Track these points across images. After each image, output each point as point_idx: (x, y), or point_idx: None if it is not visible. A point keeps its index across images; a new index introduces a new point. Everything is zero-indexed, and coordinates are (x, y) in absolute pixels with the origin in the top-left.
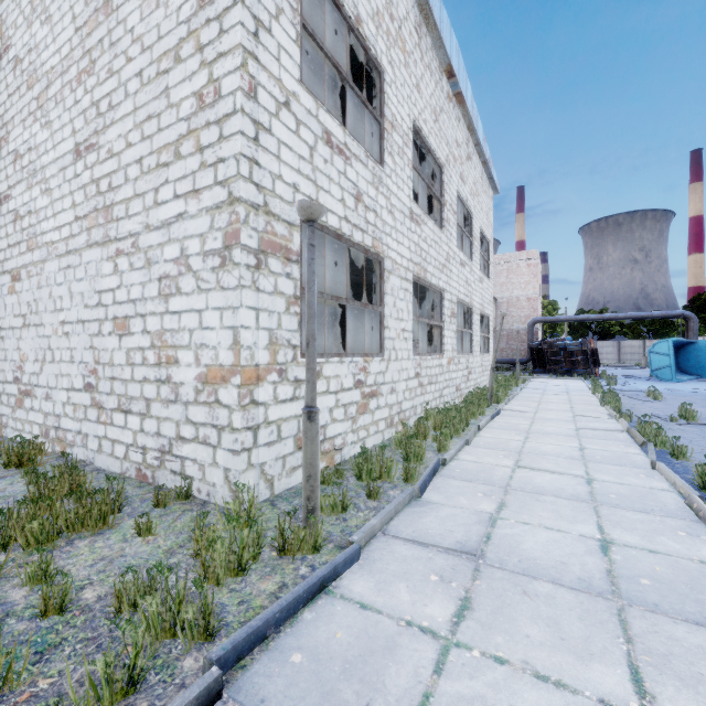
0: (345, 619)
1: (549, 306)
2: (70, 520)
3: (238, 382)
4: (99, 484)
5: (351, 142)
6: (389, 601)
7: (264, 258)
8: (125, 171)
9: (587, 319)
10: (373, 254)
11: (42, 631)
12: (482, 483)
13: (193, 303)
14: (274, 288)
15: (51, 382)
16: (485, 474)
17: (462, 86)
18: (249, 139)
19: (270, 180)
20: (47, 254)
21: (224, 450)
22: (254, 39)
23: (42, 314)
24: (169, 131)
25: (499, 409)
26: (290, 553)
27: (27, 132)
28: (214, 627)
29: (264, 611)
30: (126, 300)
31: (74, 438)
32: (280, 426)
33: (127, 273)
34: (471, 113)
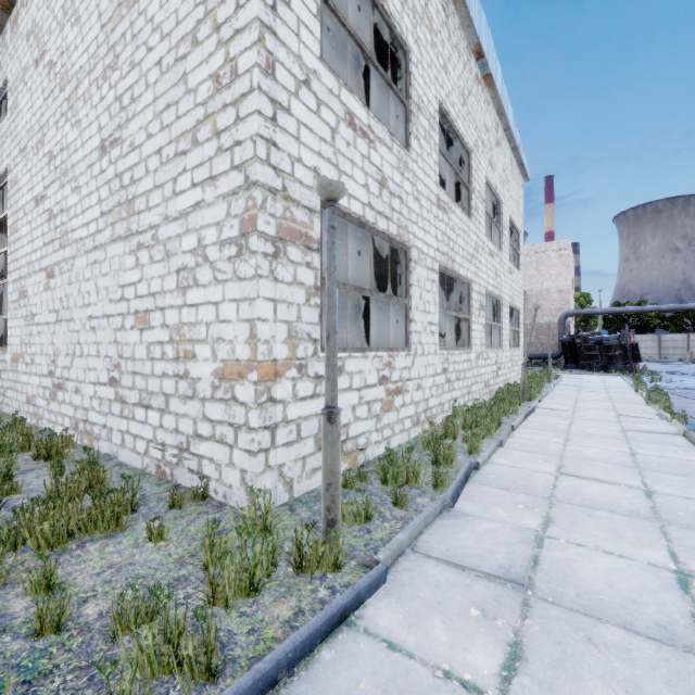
0: (370, 662)
1: (582, 298)
2: (82, 521)
3: (255, 378)
4: (120, 480)
5: (375, 125)
6: (422, 641)
7: (282, 246)
8: (145, 163)
9: (625, 311)
10: (398, 243)
11: (35, 654)
12: (522, 492)
13: (210, 295)
14: (293, 278)
15: (80, 376)
16: (525, 482)
17: (492, 67)
18: (267, 119)
19: (289, 163)
20: (77, 250)
21: (240, 450)
22: (271, 12)
23: (72, 310)
24: (186, 118)
25: (532, 407)
26: (308, 570)
27: (59, 133)
28: (217, 666)
29: (274, 650)
30: (146, 294)
31: (100, 432)
32: (300, 425)
33: (147, 266)
34: (501, 95)
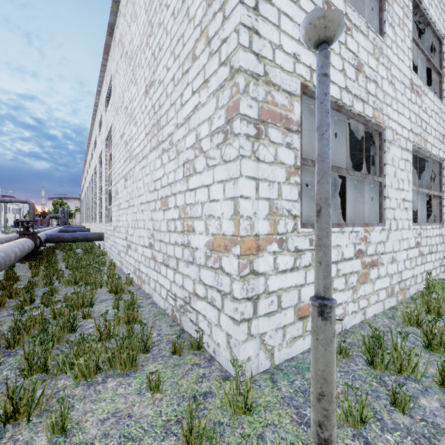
0: None
1: None
2: (107, 358)
3: (238, 252)
4: (148, 317)
5: (351, 13)
6: None
7: (263, 128)
8: (166, 91)
9: None
10: (373, 125)
11: None
12: None
13: (203, 180)
14: (273, 158)
15: (137, 240)
16: None
17: None
18: (249, 9)
19: (270, 50)
20: (135, 162)
21: (226, 316)
22: None
23: (134, 199)
24: (188, 43)
25: None
26: None
27: (129, 93)
28: None
29: None
30: (166, 184)
31: (145, 278)
32: (280, 296)
33: (167, 164)
34: None
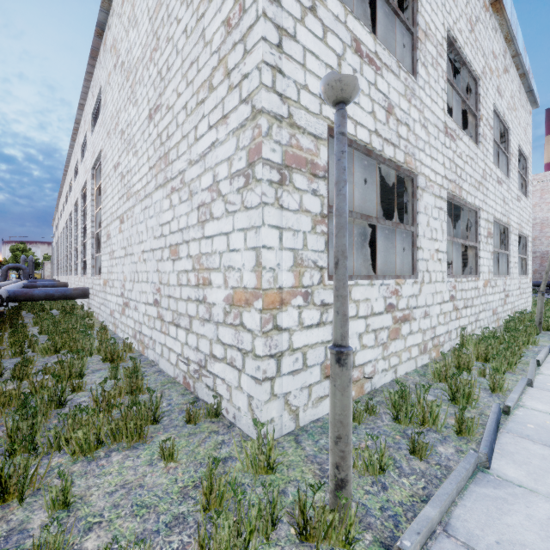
0: None
1: None
2: (110, 430)
3: (260, 306)
4: (155, 387)
5: (381, 52)
6: None
7: (288, 174)
8: (176, 119)
9: None
10: (405, 170)
11: None
12: None
13: (222, 227)
14: (298, 206)
15: (137, 297)
16: None
17: None
18: (272, 46)
19: (295, 90)
20: (135, 200)
21: (247, 376)
22: None
23: (133, 246)
24: (204, 69)
25: None
26: (313, 539)
27: (126, 114)
28: None
29: None
30: (177, 230)
31: (148, 342)
32: (306, 353)
33: (177, 206)
34: (510, 20)
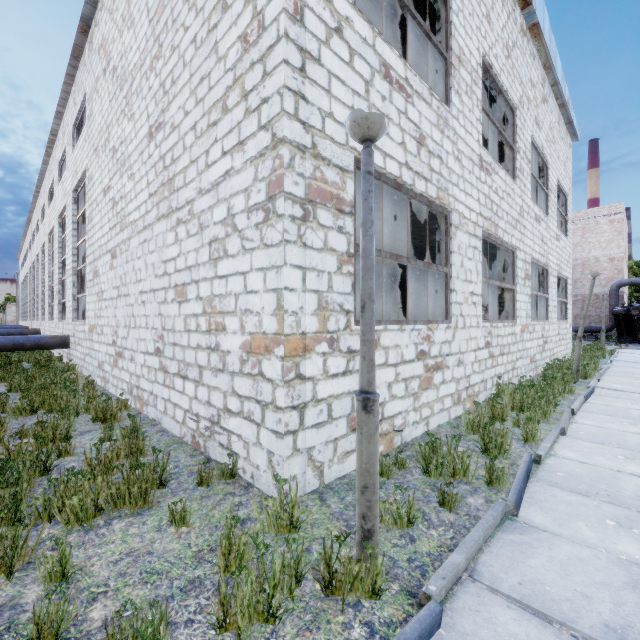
0: None
1: (635, 266)
2: (110, 496)
3: (282, 353)
4: (159, 448)
5: (412, 78)
6: None
7: (311, 209)
8: (183, 141)
9: None
10: (437, 206)
11: None
12: (607, 501)
13: (238, 266)
14: (323, 244)
15: (134, 345)
16: (607, 486)
17: (539, 16)
18: (295, 69)
19: (319, 118)
20: (132, 232)
21: (267, 430)
22: None
23: (128, 286)
24: (217, 87)
25: (592, 387)
26: (339, 592)
27: (119, 129)
28: None
29: None
30: (184, 267)
31: (148, 398)
32: (331, 404)
33: (184, 240)
34: (549, 47)
